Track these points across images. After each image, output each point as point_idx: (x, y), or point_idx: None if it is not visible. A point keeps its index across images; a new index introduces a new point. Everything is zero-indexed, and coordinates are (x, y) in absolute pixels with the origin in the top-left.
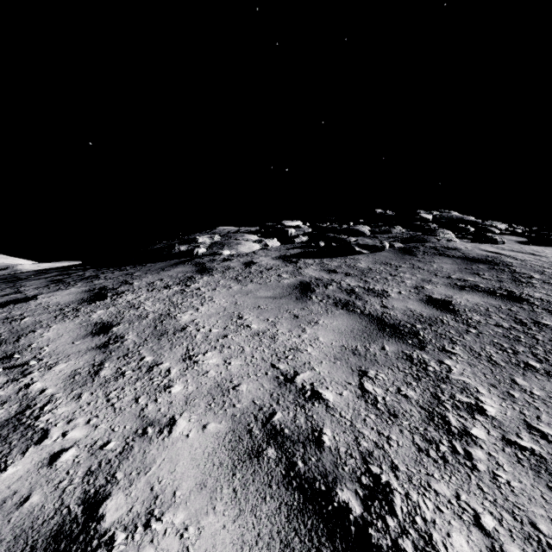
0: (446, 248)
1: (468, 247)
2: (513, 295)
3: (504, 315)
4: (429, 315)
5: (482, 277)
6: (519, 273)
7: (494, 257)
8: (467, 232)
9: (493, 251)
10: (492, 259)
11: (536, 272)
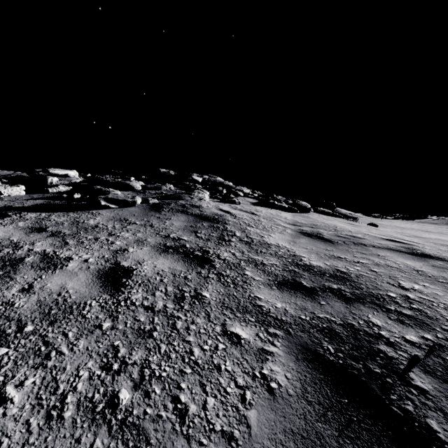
0: (192, 206)
1: (209, 206)
2: (205, 256)
3: (173, 287)
4: (78, 298)
5: (197, 235)
6: (228, 231)
7: (221, 215)
8: (221, 193)
9: (226, 210)
10: (218, 217)
11: (240, 230)
